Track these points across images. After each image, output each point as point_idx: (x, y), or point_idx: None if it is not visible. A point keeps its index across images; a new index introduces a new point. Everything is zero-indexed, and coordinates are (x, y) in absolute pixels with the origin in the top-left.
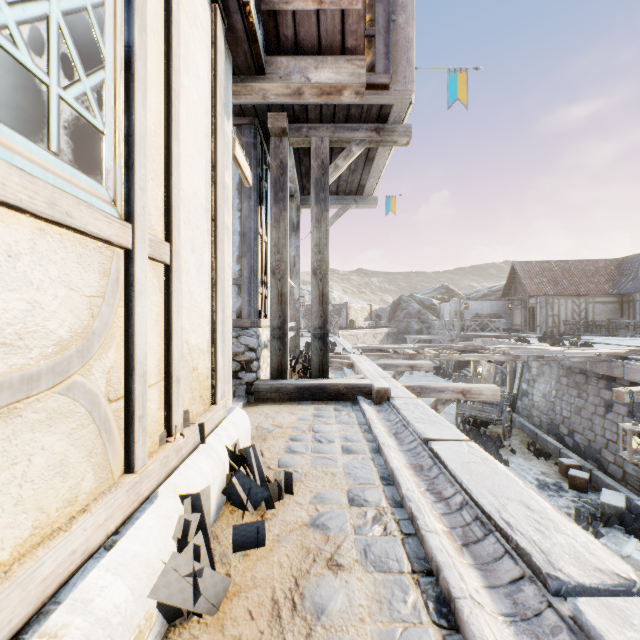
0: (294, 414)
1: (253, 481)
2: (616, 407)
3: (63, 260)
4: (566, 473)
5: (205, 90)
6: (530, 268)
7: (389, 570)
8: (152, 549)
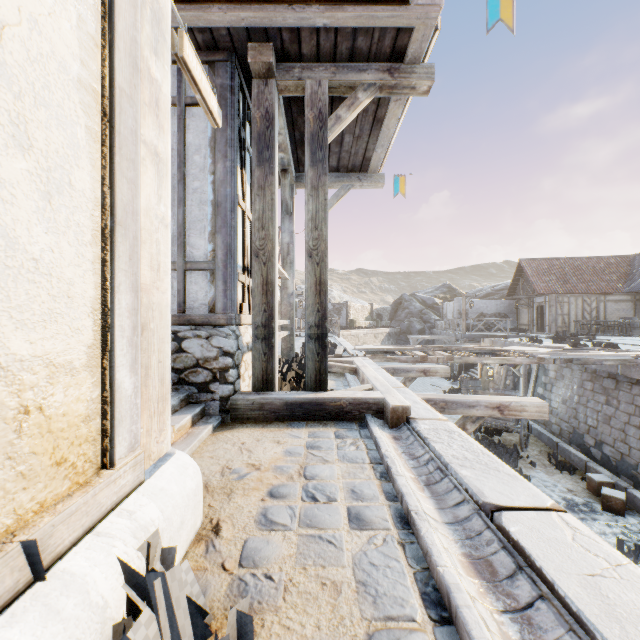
0: (280, 444)
1: None
2: None
3: None
4: (597, 491)
5: None
6: (538, 265)
7: None
8: None
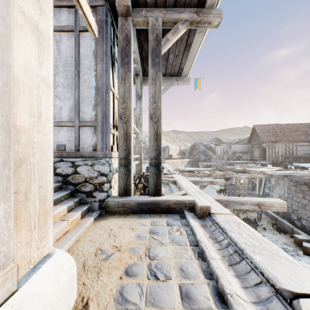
0: (133, 230)
1: None
2: None
3: None
4: (299, 244)
5: None
6: (262, 128)
7: None
8: None
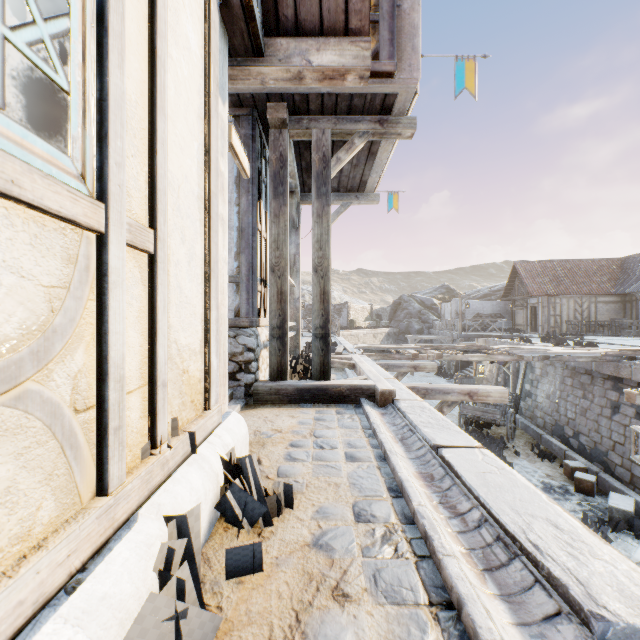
0: (294, 417)
1: (249, 495)
2: (623, 408)
3: (10, 240)
4: (572, 476)
5: (197, 66)
6: (532, 267)
7: (403, 602)
8: (126, 587)
